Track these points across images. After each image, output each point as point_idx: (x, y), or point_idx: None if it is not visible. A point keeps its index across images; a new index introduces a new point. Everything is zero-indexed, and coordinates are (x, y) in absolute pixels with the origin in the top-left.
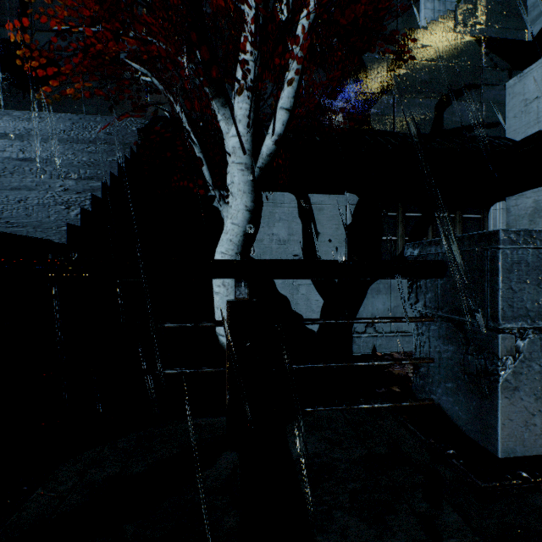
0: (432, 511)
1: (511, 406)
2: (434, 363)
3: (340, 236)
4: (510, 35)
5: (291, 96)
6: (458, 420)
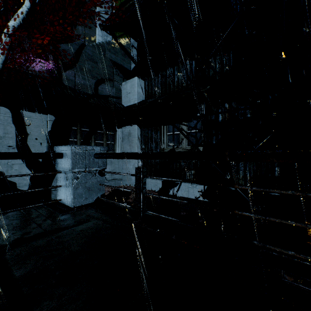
0: (43, 222)
1: (76, 193)
2: (61, 187)
3: (44, 137)
4: (125, 64)
5: (1, 63)
6: (66, 202)
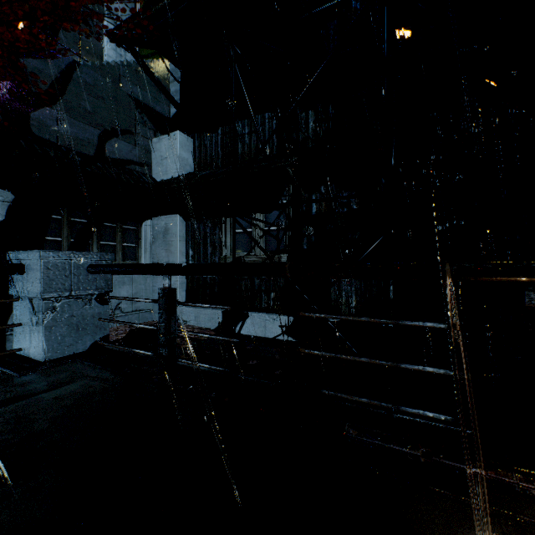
0: None
1: (51, 335)
2: (22, 326)
3: None
4: (160, 105)
5: None
6: (31, 353)
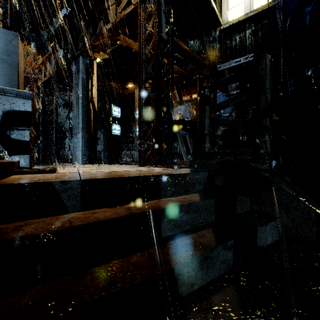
0: None
1: None
2: None
3: None
4: None
5: None
6: None
